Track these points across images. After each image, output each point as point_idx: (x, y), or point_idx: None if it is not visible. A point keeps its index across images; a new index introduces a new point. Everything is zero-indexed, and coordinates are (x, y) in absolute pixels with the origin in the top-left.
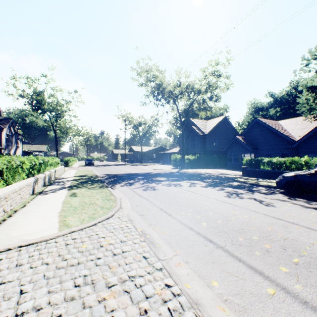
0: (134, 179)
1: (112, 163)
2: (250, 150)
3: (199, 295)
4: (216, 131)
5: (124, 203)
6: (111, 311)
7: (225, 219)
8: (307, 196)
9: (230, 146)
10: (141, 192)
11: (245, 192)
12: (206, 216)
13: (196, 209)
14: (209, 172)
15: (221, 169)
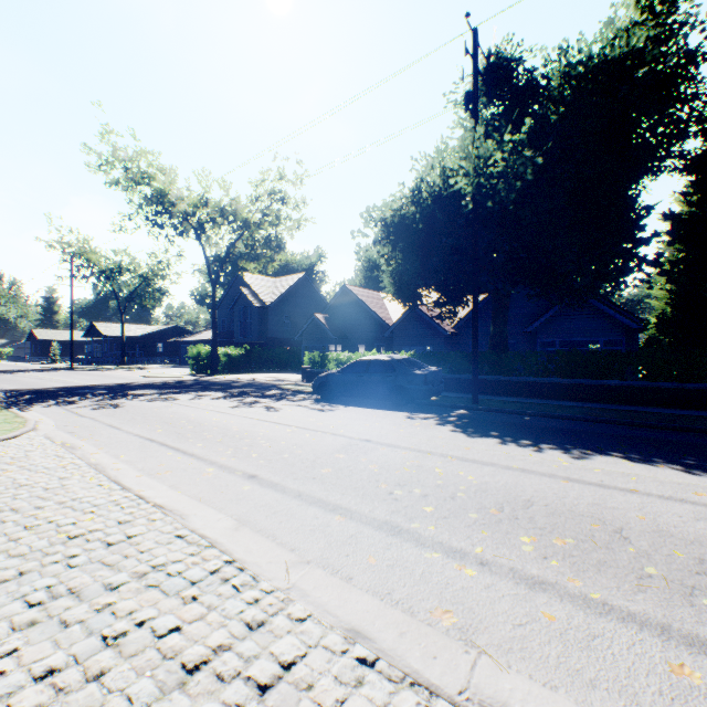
0: (84, 394)
1: (31, 367)
2: (336, 340)
3: (102, 462)
4: (289, 301)
5: (44, 425)
6: (7, 476)
7: (194, 425)
8: (340, 400)
9: (307, 332)
10: (87, 412)
11: (270, 401)
12: (172, 425)
13: (166, 421)
14: (259, 379)
15: (290, 373)
